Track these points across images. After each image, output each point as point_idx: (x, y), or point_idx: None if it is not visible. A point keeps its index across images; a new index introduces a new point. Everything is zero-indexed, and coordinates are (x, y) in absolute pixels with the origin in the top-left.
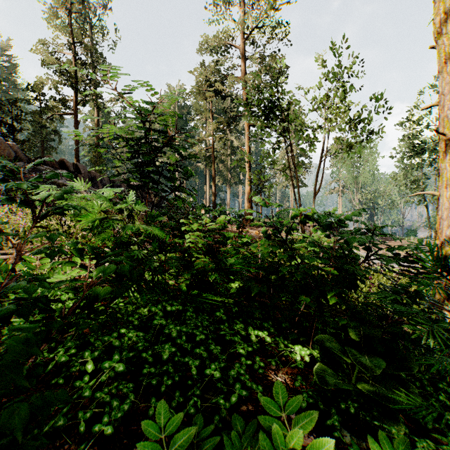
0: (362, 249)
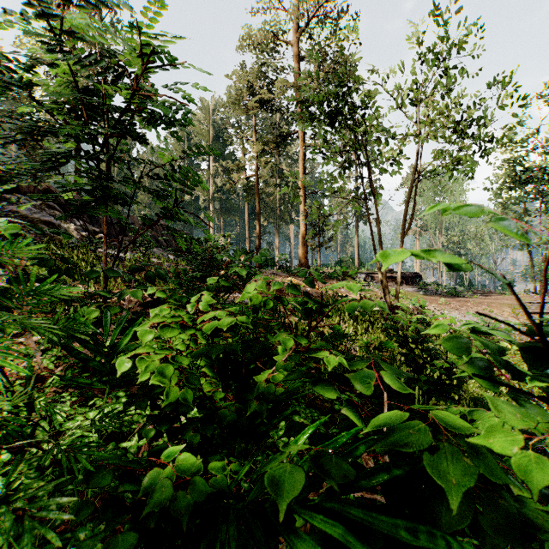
0: (455, 309)
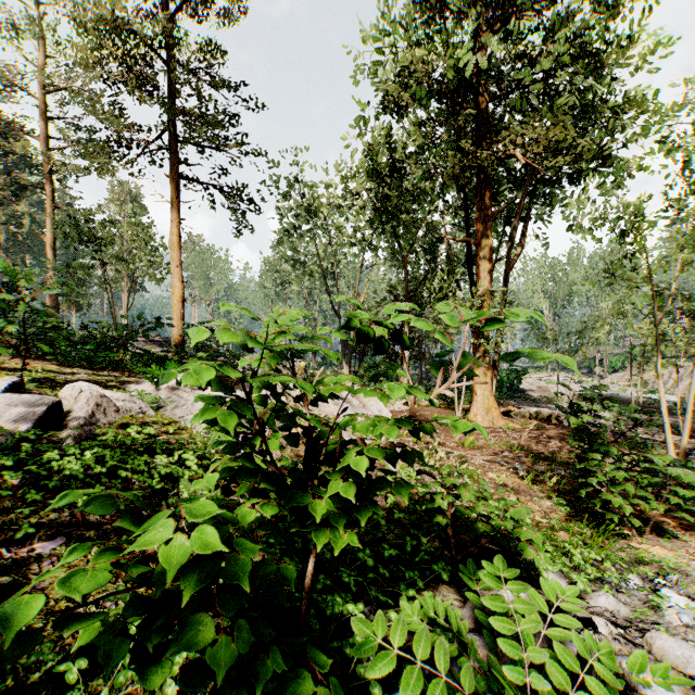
0: None
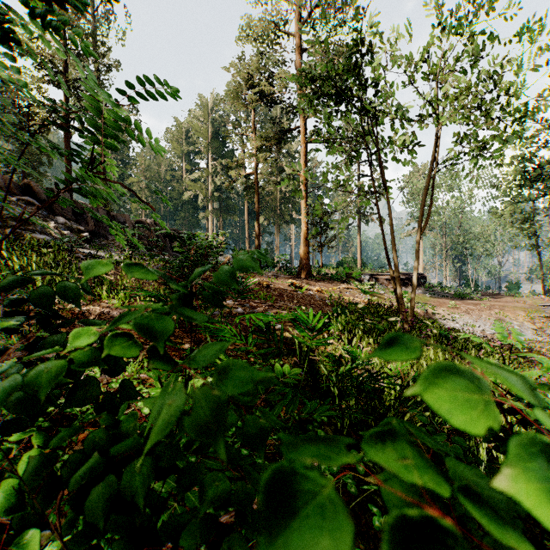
0: (466, 313)
